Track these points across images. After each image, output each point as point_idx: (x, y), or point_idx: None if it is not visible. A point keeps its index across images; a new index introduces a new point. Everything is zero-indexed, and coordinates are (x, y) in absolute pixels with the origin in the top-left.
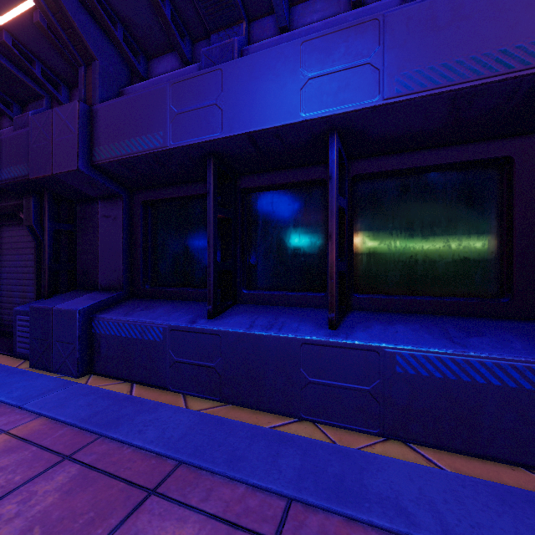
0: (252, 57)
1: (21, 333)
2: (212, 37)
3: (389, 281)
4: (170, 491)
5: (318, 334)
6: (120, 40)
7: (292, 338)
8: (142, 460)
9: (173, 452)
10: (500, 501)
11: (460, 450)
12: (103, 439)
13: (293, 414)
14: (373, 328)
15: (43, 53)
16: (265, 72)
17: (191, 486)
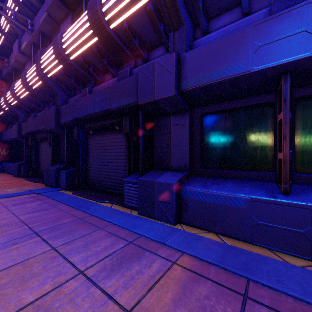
0: None
1: (127, 193)
2: None
3: None
4: None
5: None
6: (200, 8)
7: None
8: None
9: None
10: None
11: None
12: (253, 282)
13: None
14: None
15: (141, 31)
16: None
17: None
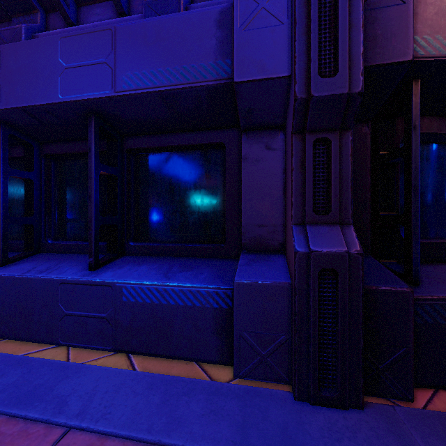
0: (23, 43)
1: None
2: (13, 20)
3: (158, 232)
4: None
5: (75, 275)
6: None
7: (53, 279)
8: None
9: None
10: (148, 386)
11: (161, 355)
12: None
13: (54, 341)
14: (123, 268)
15: None
16: (33, 57)
17: None
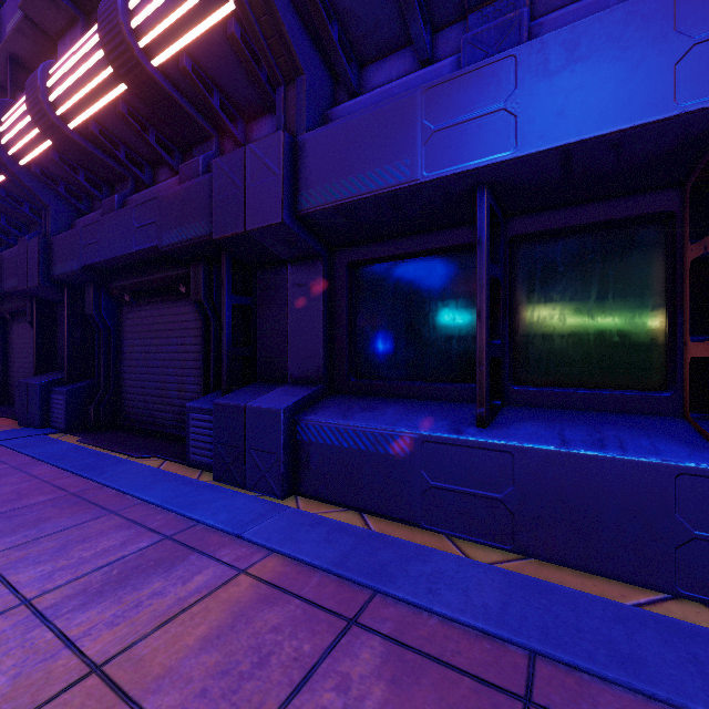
0: (573, 28)
1: (195, 435)
2: (471, 17)
3: None
4: (556, 705)
5: (707, 460)
6: (336, 43)
7: (656, 463)
8: (466, 640)
9: (510, 633)
10: None
11: None
12: (382, 597)
13: (660, 585)
14: None
15: (224, 78)
16: (600, 47)
17: (586, 701)
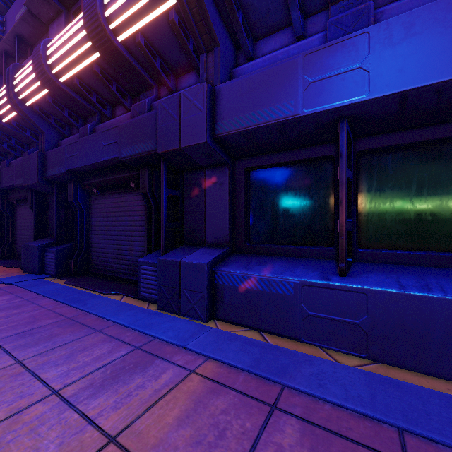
0: (410, 13)
1: (144, 280)
2: (332, 8)
3: None
4: None
5: None
6: (241, 25)
7: None
8: (353, 420)
9: (382, 415)
10: None
11: None
12: (288, 389)
13: None
14: None
15: (163, 49)
16: (429, 26)
17: None
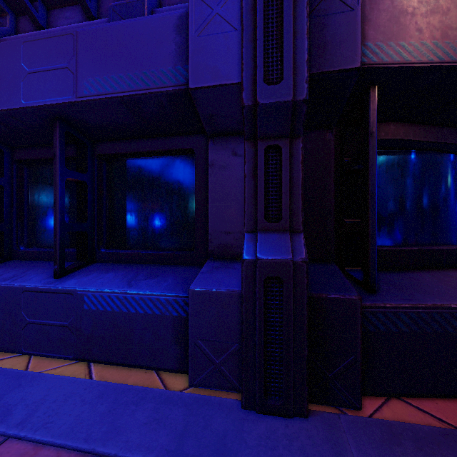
0: None
1: None
2: None
3: (130, 239)
4: None
5: (38, 283)
6: None
7: (16, 287)
8: None
9: None
10: (99, 395)
11: (121, 364)
12: None
13: (17, 350)
14: (89, 276)
15: None
16: None
17: None
